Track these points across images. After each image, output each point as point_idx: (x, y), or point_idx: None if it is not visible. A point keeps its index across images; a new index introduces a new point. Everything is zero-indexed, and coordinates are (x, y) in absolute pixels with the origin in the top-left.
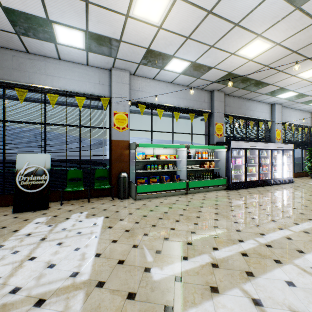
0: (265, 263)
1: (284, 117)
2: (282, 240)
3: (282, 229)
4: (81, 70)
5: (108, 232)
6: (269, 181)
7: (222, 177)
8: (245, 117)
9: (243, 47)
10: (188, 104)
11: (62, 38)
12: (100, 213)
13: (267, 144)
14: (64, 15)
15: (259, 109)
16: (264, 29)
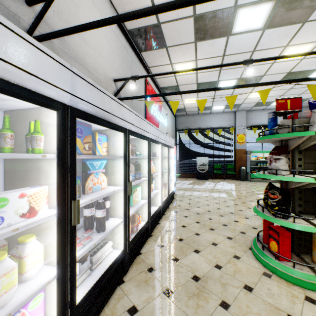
0: None
1: None
2: None
3: None
4: (219, 115)
5: (238, 186)
6: None
7: None
8: None
9: None
10: None
11: (214, 108)
12: (232, 183)
13: None
14: (218, 104)
15: None
16: None
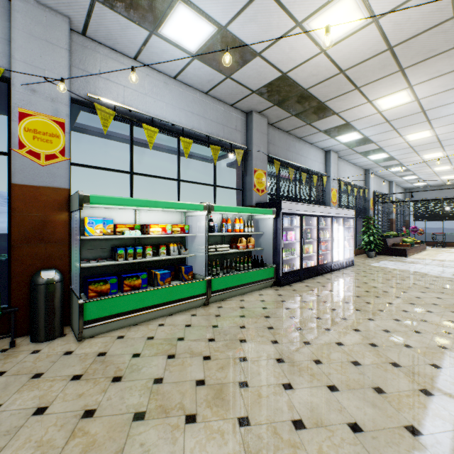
0: None
1: (339, 172)
2: None
3: (432, 395)
4: None
5: None
6: (329, 266)
7: (266, 264)
8: (295, 166)
9: (320, 10)
10: (208, 127)
11: None
12: None
13: (327, 209)
14: None
15: (311, 156)
16: None
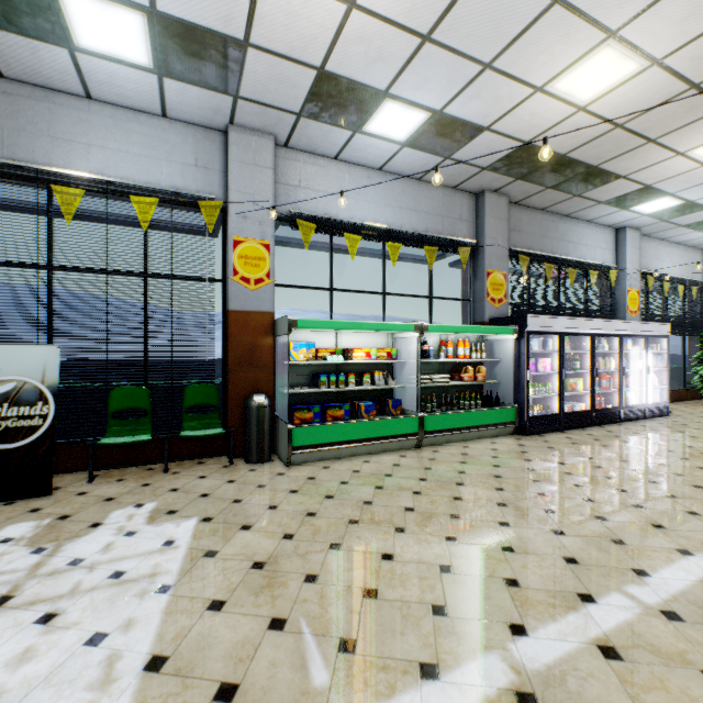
0: (682, 690)
1: (645, 261)
2: (702, 592)
3: (690, 555)
4: (148, 129)
5: (202, 572)
6: (616, 413)
7: (504, 403)
8: (558, 259)
9: (566, 70)
10: (422, 223)
11: (88, 33)
12: (191, 506)
13: (611, 323)
14: None
15: (588, 240)
16: (629, 17)
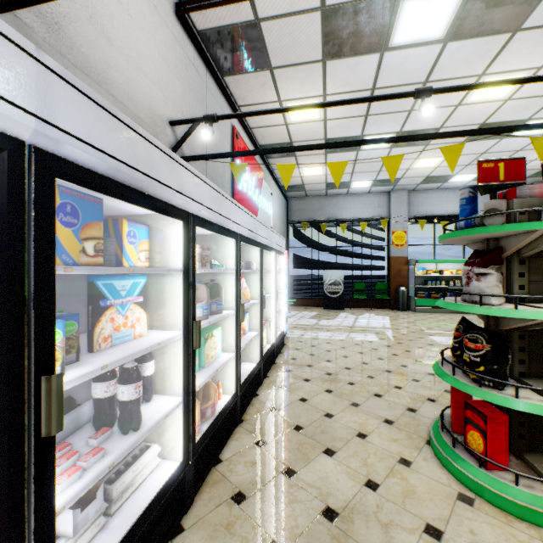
0: None
1: None
2: None
3: None
4: (363, 198)
5: (395, 321)
6: None
7: None
8: None
9: None
10: None
11: (355, 186)
12: (385, 315)
13: None
14: (361, 178)
15: None
16: None
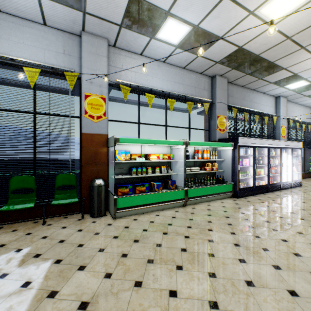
0: None
1: (288, 112)
2: None
3: None
4: (35, 31)
5: None
6: (279, 185)
7: (226, 181)
8: (249, 111)
9: (268, 0)
10: (185, 90)
11: None
12: (51, 250)
13: (276, 141)
14: None
15: (263, 102)
16: None
